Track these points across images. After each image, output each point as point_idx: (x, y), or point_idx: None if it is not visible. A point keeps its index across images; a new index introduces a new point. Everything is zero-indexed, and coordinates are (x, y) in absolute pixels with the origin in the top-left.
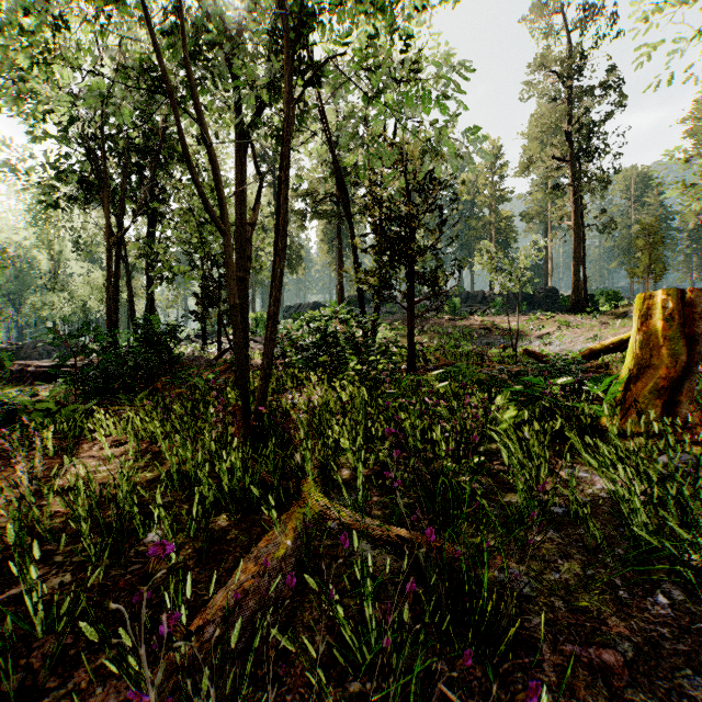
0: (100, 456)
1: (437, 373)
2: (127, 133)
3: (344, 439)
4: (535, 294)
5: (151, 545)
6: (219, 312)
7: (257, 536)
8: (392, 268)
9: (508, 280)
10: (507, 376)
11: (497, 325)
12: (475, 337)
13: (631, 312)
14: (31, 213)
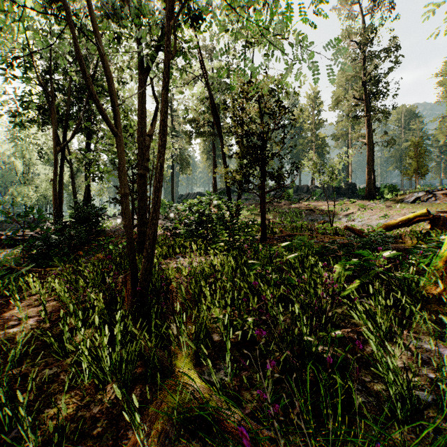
0: (18, 316)
1: (285, 245)
2: (69, 77)
3: (215, 307)
4: (341, 187)
5: (12, 444)
6: (132, 198)
7: (123, 431)
8: (250, 168)
9: (328, 177)
10: (337, 247)
11: (317, 207)
12: (303, 215)
13: (406, 199)
14: (10, 133)
